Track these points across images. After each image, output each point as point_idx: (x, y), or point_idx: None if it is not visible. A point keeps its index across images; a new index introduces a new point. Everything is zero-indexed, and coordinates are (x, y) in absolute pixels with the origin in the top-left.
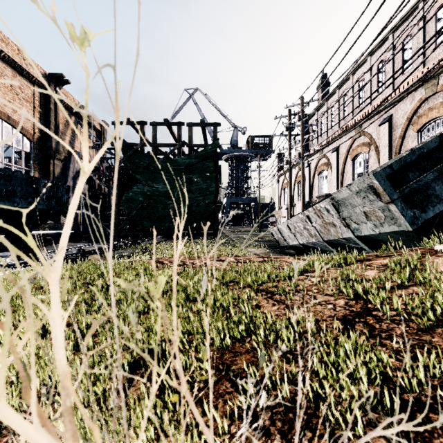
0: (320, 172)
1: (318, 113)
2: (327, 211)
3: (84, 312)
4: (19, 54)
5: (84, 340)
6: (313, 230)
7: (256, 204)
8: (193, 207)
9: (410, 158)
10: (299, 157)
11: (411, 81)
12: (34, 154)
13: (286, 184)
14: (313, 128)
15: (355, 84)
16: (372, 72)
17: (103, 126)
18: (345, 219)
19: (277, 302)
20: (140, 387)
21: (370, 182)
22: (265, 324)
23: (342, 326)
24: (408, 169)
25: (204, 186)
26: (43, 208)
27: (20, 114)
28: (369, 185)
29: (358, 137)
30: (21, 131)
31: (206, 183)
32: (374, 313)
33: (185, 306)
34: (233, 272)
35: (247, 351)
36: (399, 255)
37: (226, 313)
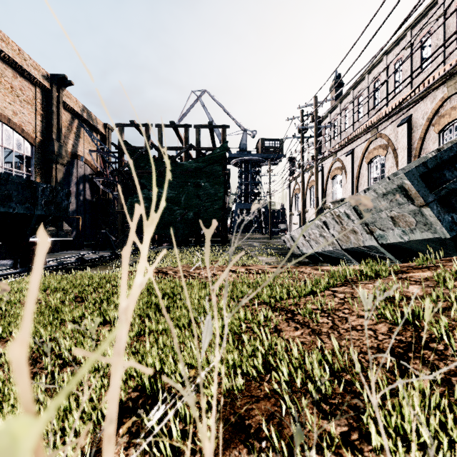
0: (333, 177)
1: (331, 115)
2: (347, 216)
3: (70, 334)
4: (20, 54)
5: (65, 370)
6: (330, 237)
7: (266, 210)
8: (200, 213)
9: (447, 155)
10: (312, 160)
11: (432, 79)
12: (36, 158)
13: (297, 189)
14: (326, 131)
15: (370, 85)
16: (388, 71)
17: (107, 129)
18: (367, 225)
19: (300, 325)
20: (121, 456)
21: (401, 182)
22: (287, 355)
23: (392, 363)
24: (444, 168)
25: (212, 191)
26: (41, 213)
27: (21, 117)
28: (399, 186)
29: (375, 139)
30: (22, 135)
31: (214, 188)
32: (432, 345)
33: (188, 328)
34: (245, 286)
35: (266, 395)
36: (445, 267)
37: (238, 338)
